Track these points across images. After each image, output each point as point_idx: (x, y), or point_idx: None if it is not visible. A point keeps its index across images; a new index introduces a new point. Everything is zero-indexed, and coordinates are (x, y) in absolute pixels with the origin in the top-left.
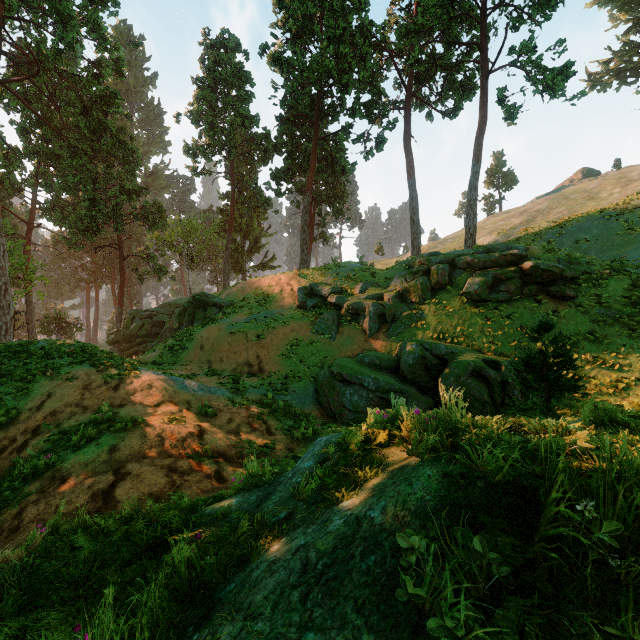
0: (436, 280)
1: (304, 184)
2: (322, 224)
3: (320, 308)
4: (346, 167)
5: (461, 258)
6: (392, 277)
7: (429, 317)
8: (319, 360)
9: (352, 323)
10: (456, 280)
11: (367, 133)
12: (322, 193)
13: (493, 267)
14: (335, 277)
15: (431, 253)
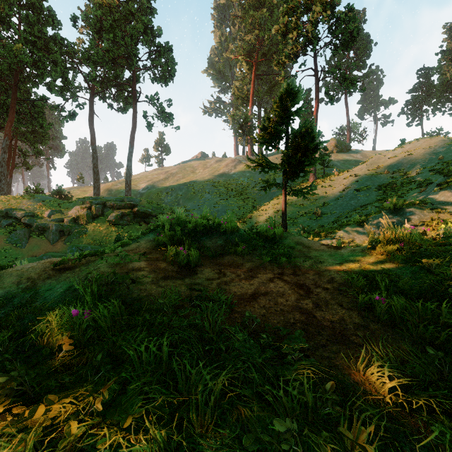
0: (95, 213)
1: (4, 123)
2: (23, 158)
3: (14, 226)
4: (44, 125)
5: (109, 202)
6: (72, 208)
7: (90, 232)
8: (11, 260)
9: (40, 236)
10: (106, 213)
11: (62, 106)
12: (24, 132)
13: (123, 208)
14: (29, 205)
15: (94, 198)
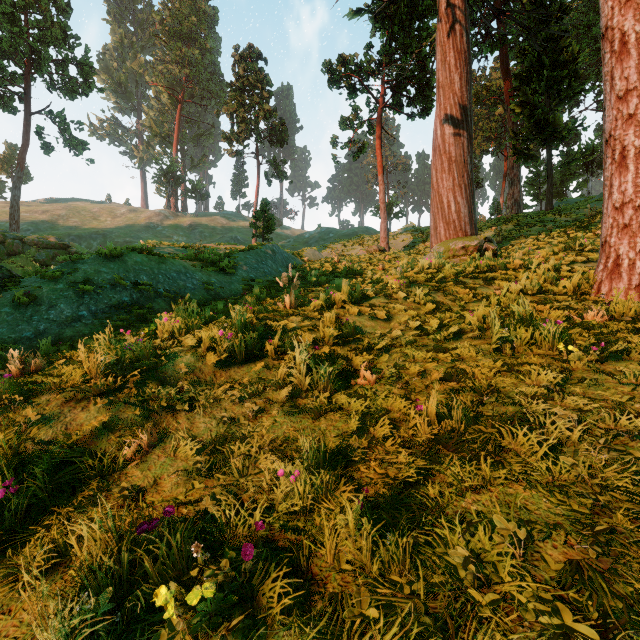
0: (13, 249)
1: None
2: None
3: None
4: None
5: (30, 239)
6: None
7: None
8: None
9: None
10: (27, 252)
11: None
12: None
13: (53, 249)
14: None
15: (4, 231)
